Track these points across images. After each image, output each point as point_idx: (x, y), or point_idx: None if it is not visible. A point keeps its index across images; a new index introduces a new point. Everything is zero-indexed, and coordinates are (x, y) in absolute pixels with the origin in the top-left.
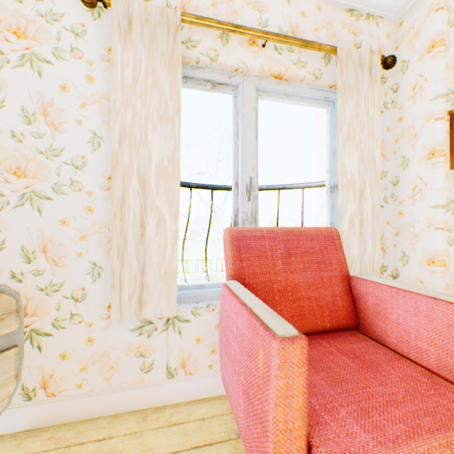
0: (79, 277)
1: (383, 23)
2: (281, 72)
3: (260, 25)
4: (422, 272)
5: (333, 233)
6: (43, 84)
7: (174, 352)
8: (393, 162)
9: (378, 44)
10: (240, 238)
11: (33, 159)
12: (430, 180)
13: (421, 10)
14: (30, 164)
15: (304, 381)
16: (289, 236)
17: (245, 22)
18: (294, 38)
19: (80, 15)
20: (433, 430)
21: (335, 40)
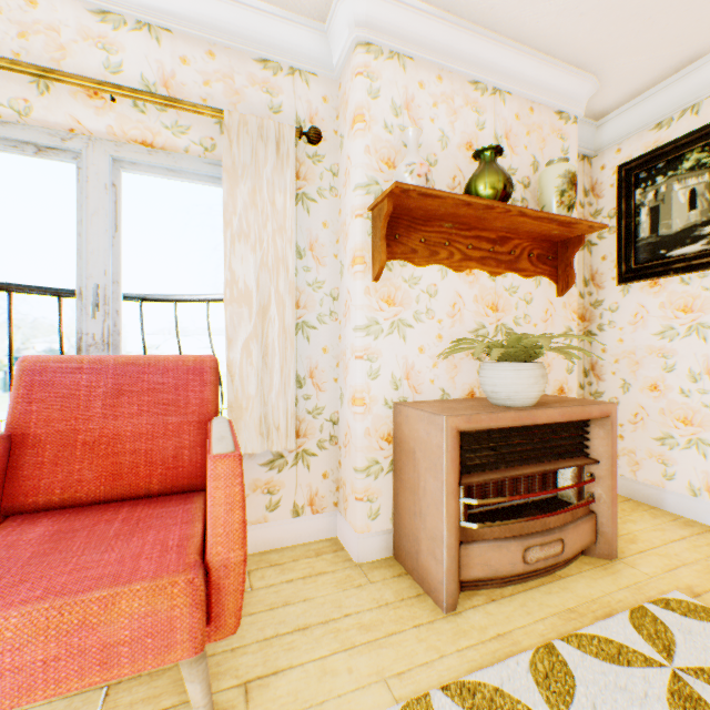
0: None
1: (318, 81)
2: (146, 138)
3: (109, 69)
4: (350, 414)
5: (206, 364)
6: None
7: None
8: (334, 269)
9: (310, 109)
10: (38, 371)
11: None
12: (353, 295)
13: (349, 72)
14: None
15: None
16: (128, 368)
17: (81, 63)
18: (151, 94)
19: None
20: (70, 593)
21: (238, 100)
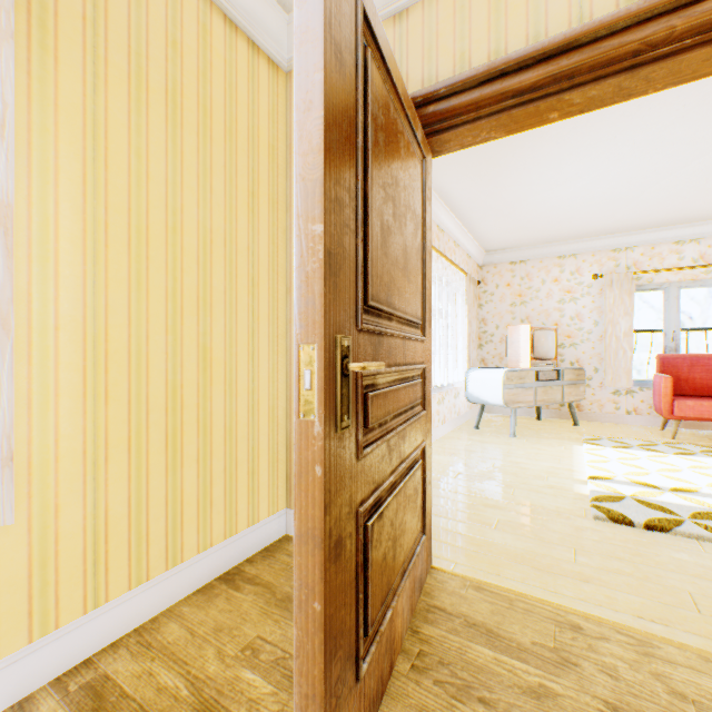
0: (588, 372)
1: None
2: (692, 279)
3: (678, 260)
4: None
5: None
6: (576, 307)
7: (629, 404)
8: None
9: None
10: (663, 359)
11: (573, 332)
12: None
13: None
14: (571, 334)
15: (670, 386)
16: (692, 358)
17: (668, 261)
18: (698, 266)
19: (589, 280)
20: None
21: None
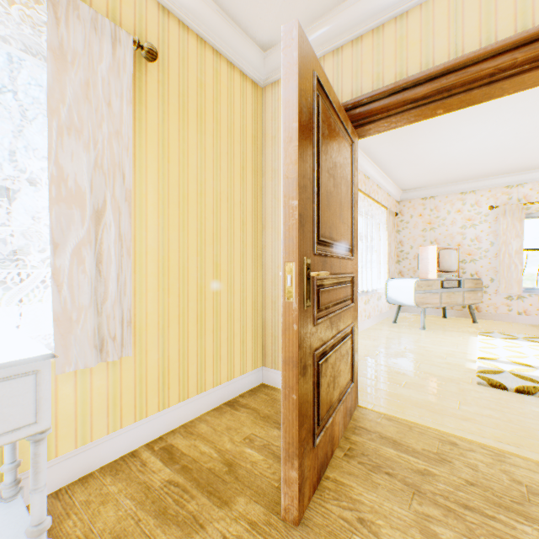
0: (485, 281)
1: None
2: None
3: None
4: None
5: None
6: (475, 231)
7: (520, 307)
8: None
9: None
10: None
11: (472, 251)
12: None
13: None
14: (471, 252)
15: None
16: None
17: None
18: None
19: (486, 210)
20: None
21: None
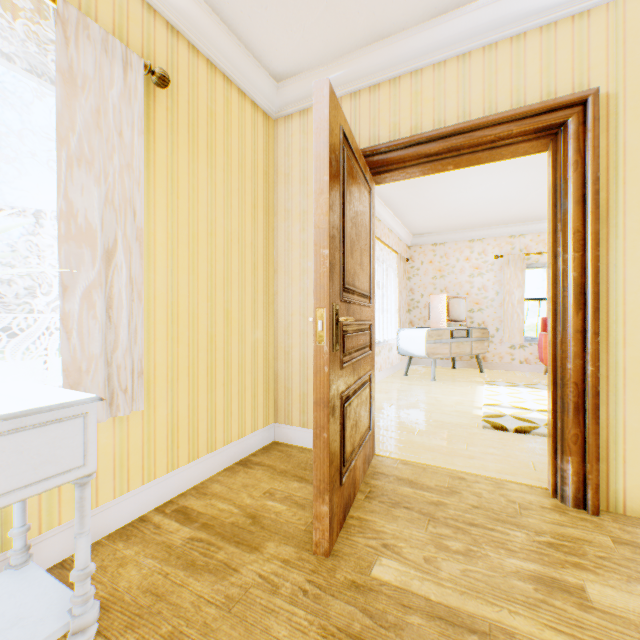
0: (492, 331)
1: None
2: None
3: None
4: None
5: None
6: (482, 280)
7: (521, 356)
8: None
9: None
10: (545, 321)
11: (480, 300)
12: None
13: None
14: (479, 301)
15: None
16: None
17: None
18: None
19: (492, 259)
20: None
21: None
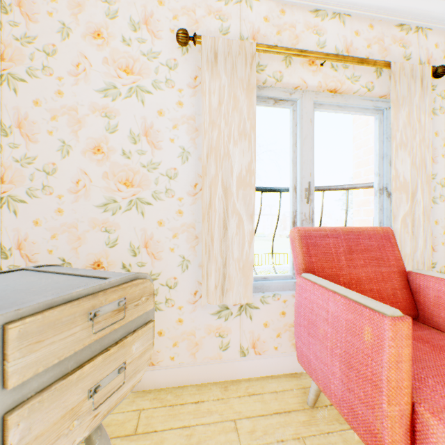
0: (171, 268)
1: (432, 34)
2: (336, 86)
3: (318, 46)
4: None
5: (389, 232)
6: (145, 111)
7: (246, 334)
8: (441, 165)
9: (427, 54)
10: (307, 237)
11: (138, 172)
12: None
13: None
14: (135, 176)
15: (410, 351)
16: (349, 235)
17: (305, 45)
18: (352, 57)
19: (172, 51)
20: None
21: (386, 54)
